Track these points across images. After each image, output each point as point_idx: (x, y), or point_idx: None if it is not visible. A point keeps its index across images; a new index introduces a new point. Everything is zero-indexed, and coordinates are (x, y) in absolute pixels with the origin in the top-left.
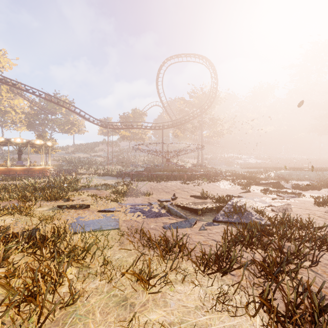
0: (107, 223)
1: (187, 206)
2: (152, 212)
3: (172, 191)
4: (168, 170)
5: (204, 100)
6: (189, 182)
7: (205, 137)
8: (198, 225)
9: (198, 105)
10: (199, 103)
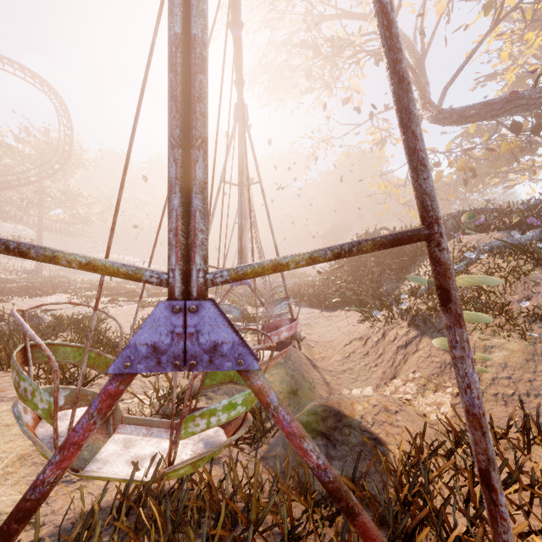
0: None
1: None
2: None
3: None
4: None
5: (50, 155)
6: None
7: (55, 222)
8: None
9: (35, 161)
10: (38, 157)
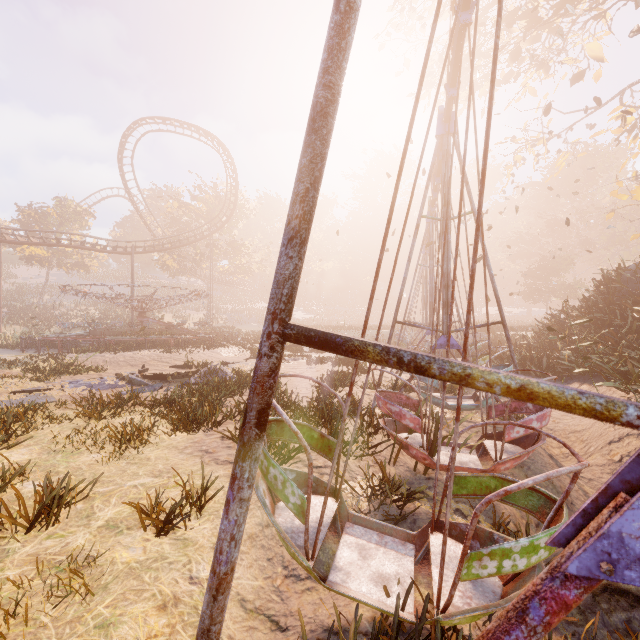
0: (36, 400)
1: (156, 374)
2: (106, 385)
3: (143, 363)
4: (141, 333)
5: (218, 209)
6: (176, 350)
7: (222, 273)
8: (164, 389)
9: (207, 216)
10: (208, 212)
